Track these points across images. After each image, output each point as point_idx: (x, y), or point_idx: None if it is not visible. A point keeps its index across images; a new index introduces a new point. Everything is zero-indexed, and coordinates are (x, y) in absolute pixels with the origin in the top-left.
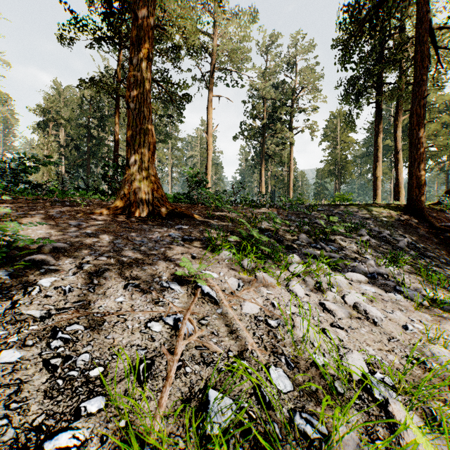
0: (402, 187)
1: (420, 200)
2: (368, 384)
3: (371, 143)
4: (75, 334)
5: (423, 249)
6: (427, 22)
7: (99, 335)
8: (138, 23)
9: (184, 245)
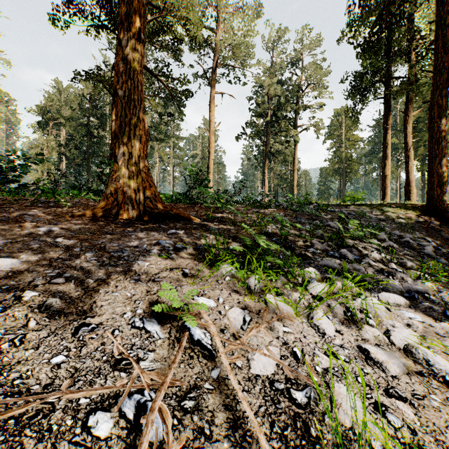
0: (413, 186)
1: (441, 200)
2: None
3: (377, 141)
4: None
5: None
6: None
7: None
8: None
9: (175, 256)
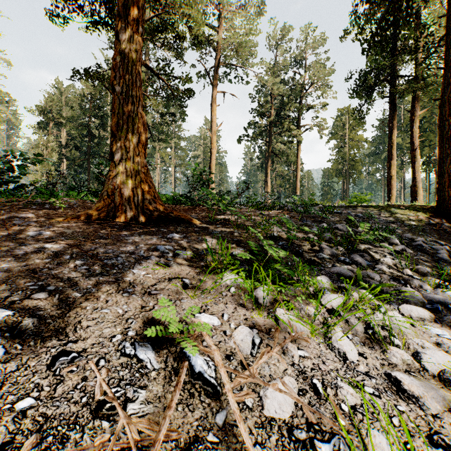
0: (419, 186)
1: None
2: None
3: (380, 142)
4: None
5: None
6: None
7: None
8: None
9: (175, 264)
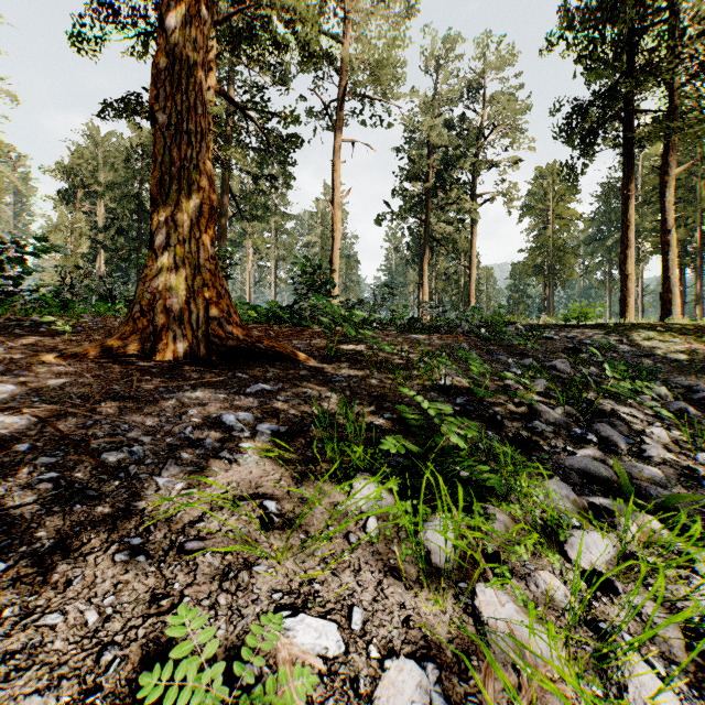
0: (675, 292)
1: None
2: None
3: (604, 220)
4: None
5: None
6: None
7: None
8: None
9: (252, 457)
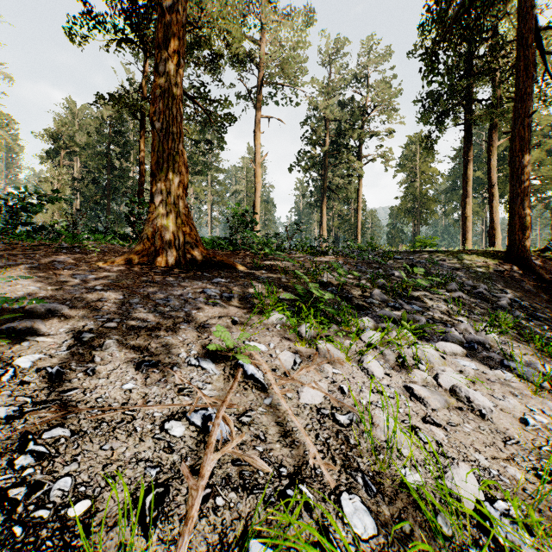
0: (498, 229)
1: (524, 246)
2: (487, 519)
3: (458, 175)
4: (55, 444)
5: (530, 308)
6: (533, 21)
7: (91, 445)
8: (165, 20)
9: (223, 305)
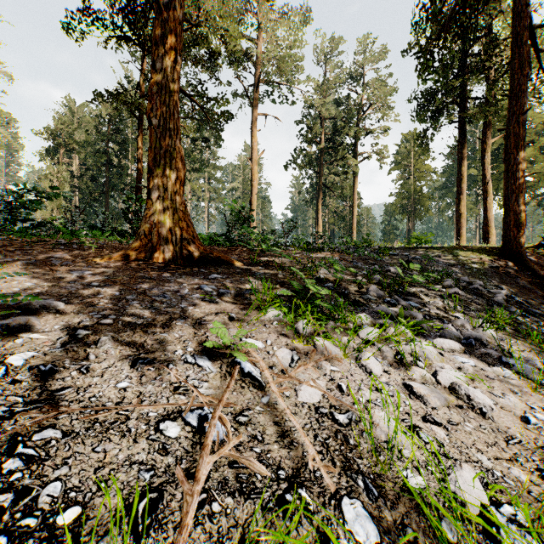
0: (492, 226)
1: (518, 242)
2: (494, 525)
3: (452, 173)
4: (46, 446)
5: (526, 304)
6: (528, 18)
7: (83, 446)
8: (162, 17)
9: (220, 301)
